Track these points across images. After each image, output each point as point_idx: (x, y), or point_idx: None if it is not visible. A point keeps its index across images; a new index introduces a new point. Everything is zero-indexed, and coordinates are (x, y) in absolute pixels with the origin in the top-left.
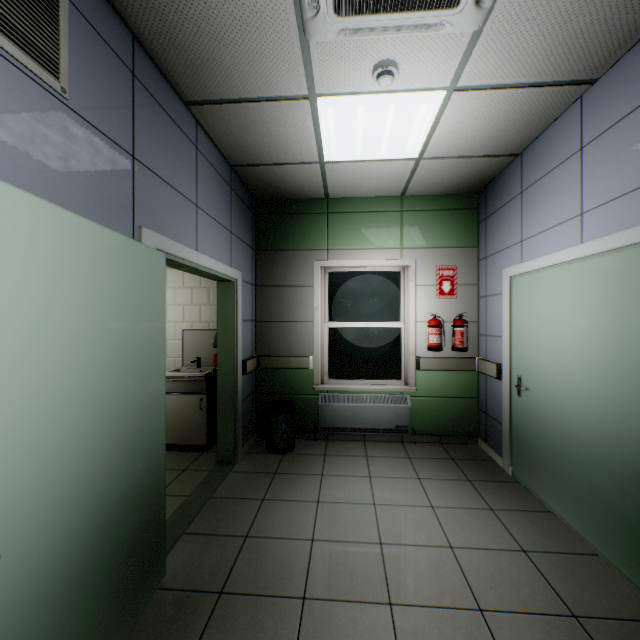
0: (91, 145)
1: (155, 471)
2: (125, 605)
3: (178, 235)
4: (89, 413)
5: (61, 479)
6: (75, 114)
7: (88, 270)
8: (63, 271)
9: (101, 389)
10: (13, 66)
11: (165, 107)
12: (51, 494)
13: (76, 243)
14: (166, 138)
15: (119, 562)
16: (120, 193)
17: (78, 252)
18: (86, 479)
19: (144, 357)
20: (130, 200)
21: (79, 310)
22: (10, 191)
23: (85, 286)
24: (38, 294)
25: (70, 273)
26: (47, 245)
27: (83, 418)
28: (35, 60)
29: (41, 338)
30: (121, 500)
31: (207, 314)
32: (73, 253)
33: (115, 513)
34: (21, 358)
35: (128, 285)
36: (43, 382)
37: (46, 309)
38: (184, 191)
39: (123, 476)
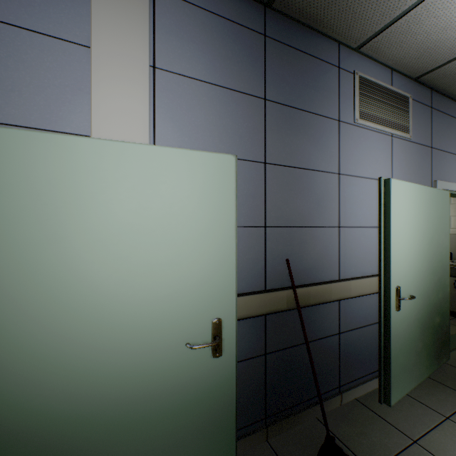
0: (416, 152)
1: (444, 302)
2: (434, 354)
3: (451, 178)
4: (425, 263)
5: (419, 284)
6: (412, 143)
7: (425, 206)
8: (419, 208)
9: (428, 254)
10: (398, 139)
11: (444, 111)
12: (417, 287)
13: (422, 196)
14: (444, 128)
15: (433, 332)
16: (426, 167)
17: (422, 200)
18: (424, 288)
19: (440, 244)
20: (429, 169)
21: (423, 222)
22: (410, 185)
23: (424, 212)
24: (415, 217)
25: (421, 208)
26: (416, 199)
27: (423, 264)
28: (403, 132)
29: (415, 232)
30: (433, 305)
31: (455, 222)
32: (421, 200)
33: (431, 309)
34: (412, 238)
35: (435, 210)
36: (415, 247)
37: (416, 222)
38: (454, 151)
39: (434, 295)
